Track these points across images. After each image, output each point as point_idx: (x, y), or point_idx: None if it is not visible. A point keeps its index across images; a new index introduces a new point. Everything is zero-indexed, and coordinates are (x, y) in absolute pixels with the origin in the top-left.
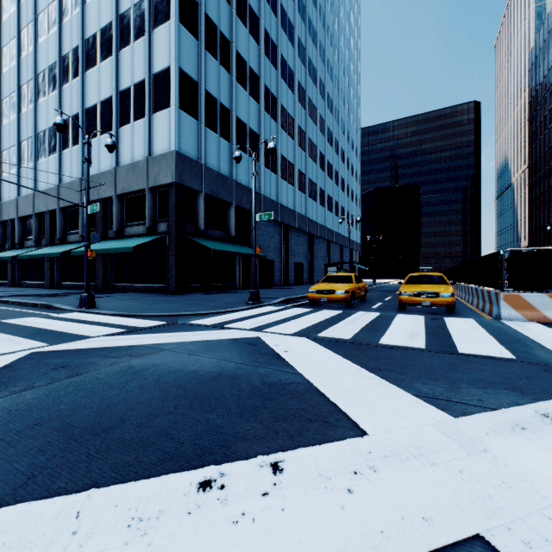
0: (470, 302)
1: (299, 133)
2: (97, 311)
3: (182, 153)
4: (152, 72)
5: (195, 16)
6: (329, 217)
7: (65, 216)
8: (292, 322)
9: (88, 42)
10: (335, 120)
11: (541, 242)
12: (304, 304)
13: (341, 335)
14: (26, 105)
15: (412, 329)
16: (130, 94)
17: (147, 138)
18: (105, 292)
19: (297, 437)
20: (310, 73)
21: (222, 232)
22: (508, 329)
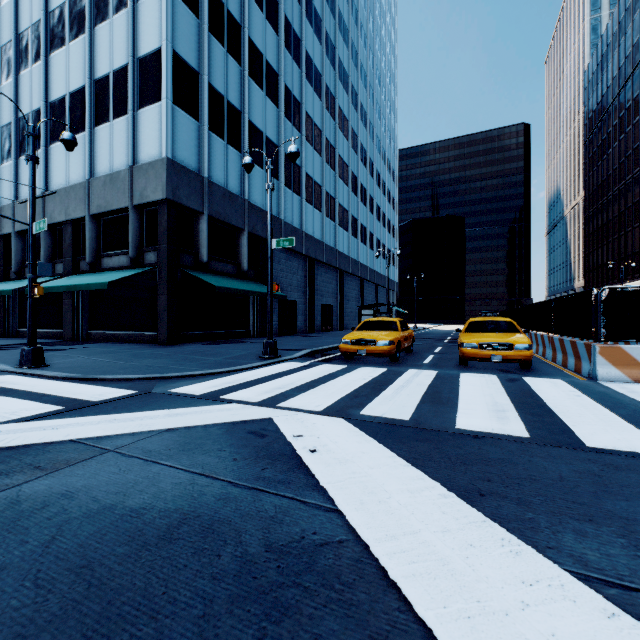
0: (541, 354)
1: (328, 148)
2: (41, 373)
3: (177, 161)
4: (137, 56)
5: None
6: (362, 251)
7: (23, 243)
8: (321, 388)
9: (53, 15)
10: (370, 136)
11: (599, 282)
12: (336, 357)
13: (394, 411)
14: None
15: (493, 400)
16: (108, 83)
17: (130, 141)
18: (74, 343)
19: None
20: (341, 77)
21: (232, 265)
22: (619, 396)
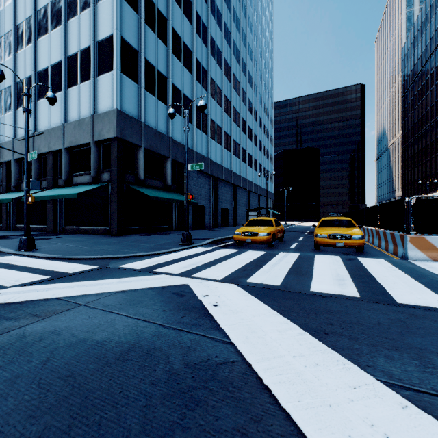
0: (370, 242)
1: (225, 101)
2: (33, 254)
3: (123, 111)
4: (96, 40)
5: None
6: (249, 172)
7: (19, 167)
8: (221, 264)
9: (40, 13)
10: (254, 93)
11: (412, 193)
12: (231, 244)
13: (270, 280)
14: None
15: (336, 272)
16: (77, 59)
17: (91, 98)
18: (54, 234)
19: None
20: (235, 53)
21: (160, 182)
22: (422, 270)
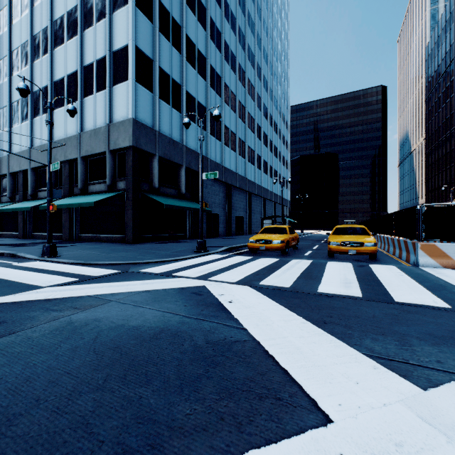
0: (386, 250)
1: (240, 107)
2: (57, 260)
3: (138, 120)
4: (112, 50)
5: (150, 2)
6: (264, 179)
7: (36, 176)
8: (235, 269)
9: (56, 23)
10: (270, 98)
11: (436, 200)
12: (245, 252)
13: (281, 283)
14: (2, 78)
15: (345, 277)
16: (93, 69)
17: (107, 107)
18: (71, 242)
19: (246, 427)
20: (249, 58)
21: (174, 190)
22: (429, 275)
